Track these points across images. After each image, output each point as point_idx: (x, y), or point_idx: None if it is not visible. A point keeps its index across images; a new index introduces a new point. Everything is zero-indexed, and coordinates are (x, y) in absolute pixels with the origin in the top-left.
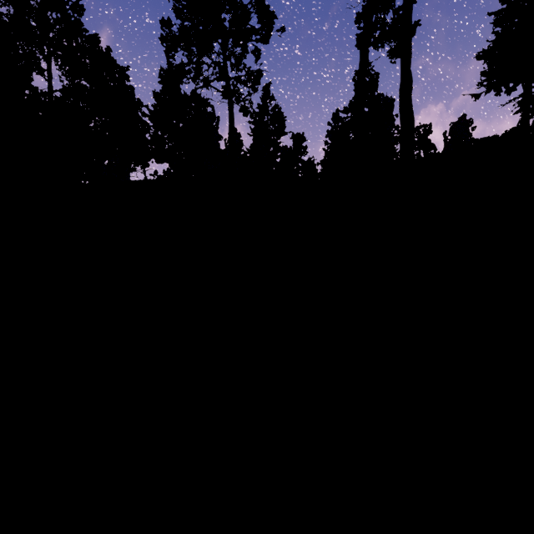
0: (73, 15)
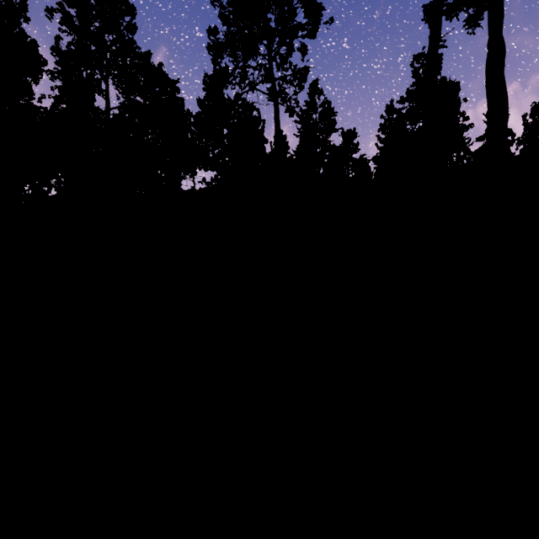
0: (127, 35)
